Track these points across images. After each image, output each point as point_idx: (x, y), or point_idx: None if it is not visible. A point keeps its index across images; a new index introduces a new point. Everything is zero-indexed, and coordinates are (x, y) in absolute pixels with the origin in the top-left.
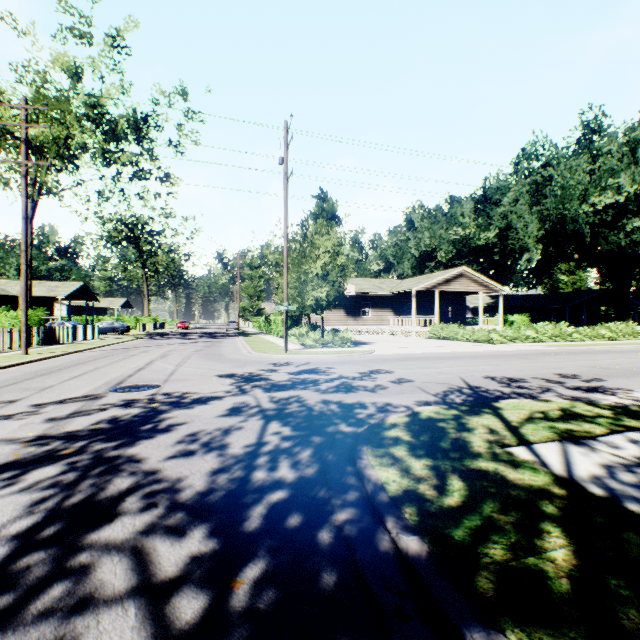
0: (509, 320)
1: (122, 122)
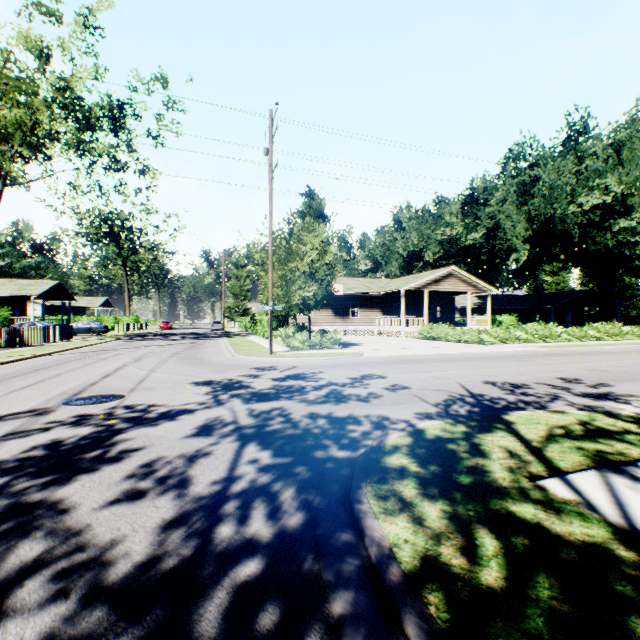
0: (497, 320)
1: (96, 109)
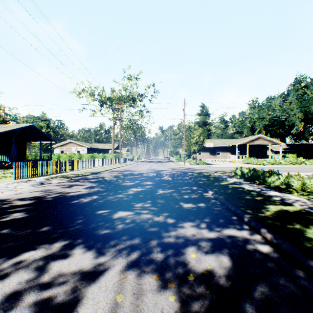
0: (286, 156)
1: (136, 98)
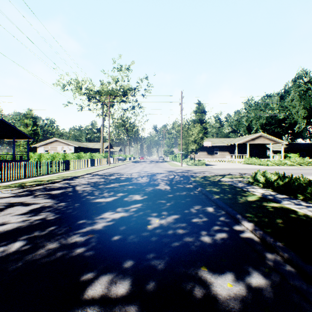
0: (288, 156)
1: (128, 91)
